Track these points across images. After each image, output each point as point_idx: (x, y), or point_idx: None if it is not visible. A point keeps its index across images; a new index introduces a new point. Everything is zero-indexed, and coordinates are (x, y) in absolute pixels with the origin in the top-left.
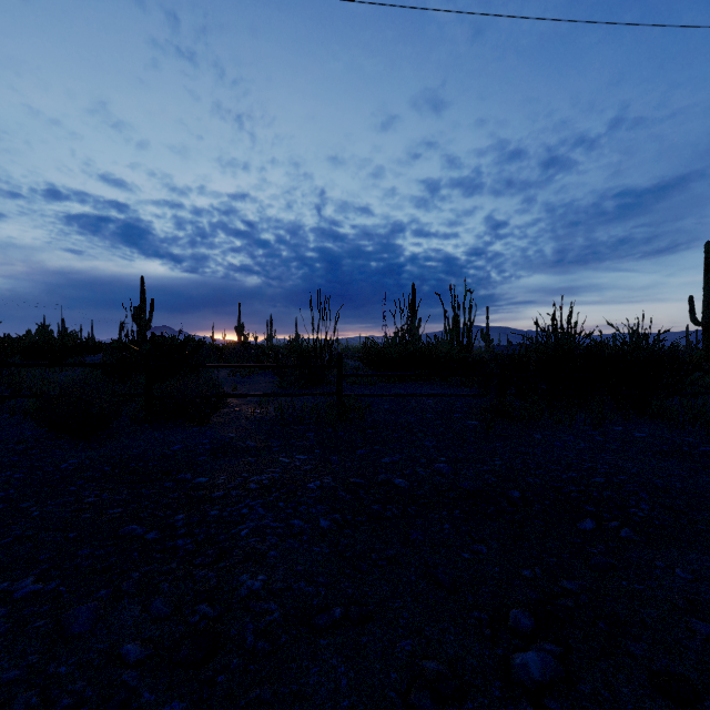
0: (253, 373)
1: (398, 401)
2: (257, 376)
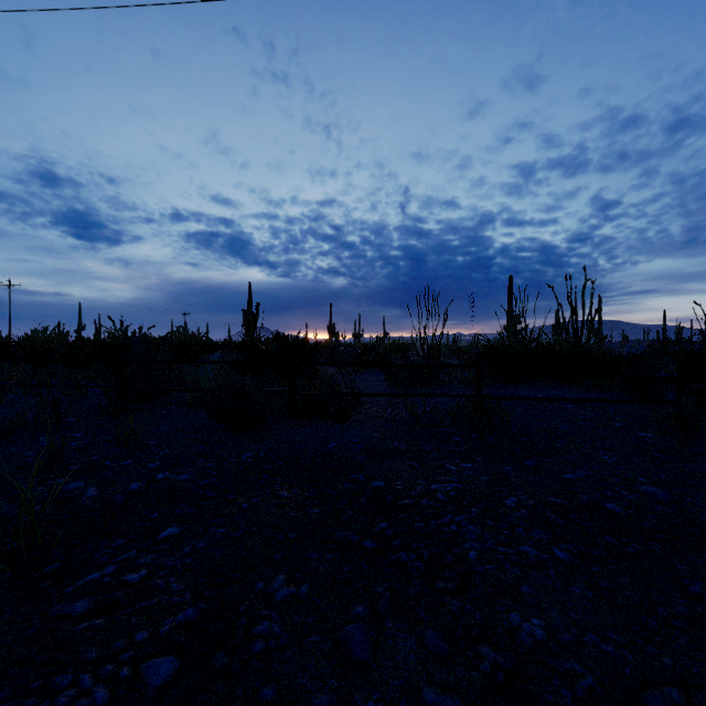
0: (356, 371)
1: (530, 404)
2: (362, 374)
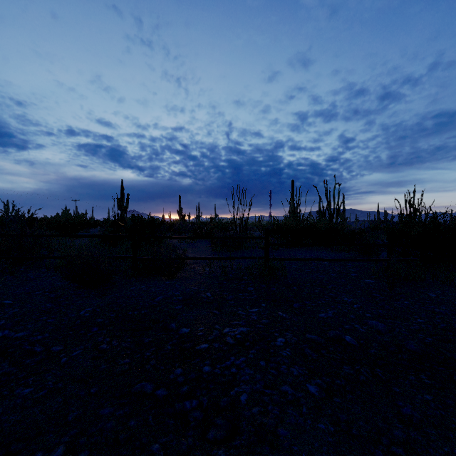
0: (193, 240)
1: (301, 262)
2: (196, 242)
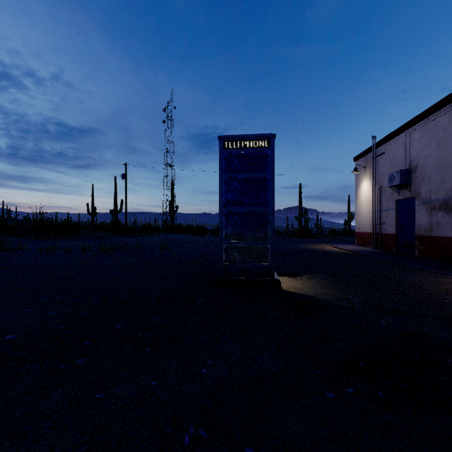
0: None
1: None
2: None
